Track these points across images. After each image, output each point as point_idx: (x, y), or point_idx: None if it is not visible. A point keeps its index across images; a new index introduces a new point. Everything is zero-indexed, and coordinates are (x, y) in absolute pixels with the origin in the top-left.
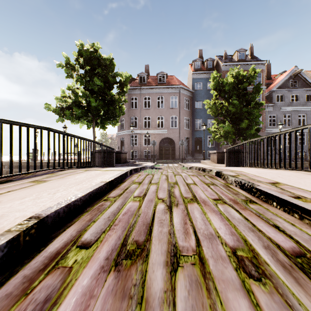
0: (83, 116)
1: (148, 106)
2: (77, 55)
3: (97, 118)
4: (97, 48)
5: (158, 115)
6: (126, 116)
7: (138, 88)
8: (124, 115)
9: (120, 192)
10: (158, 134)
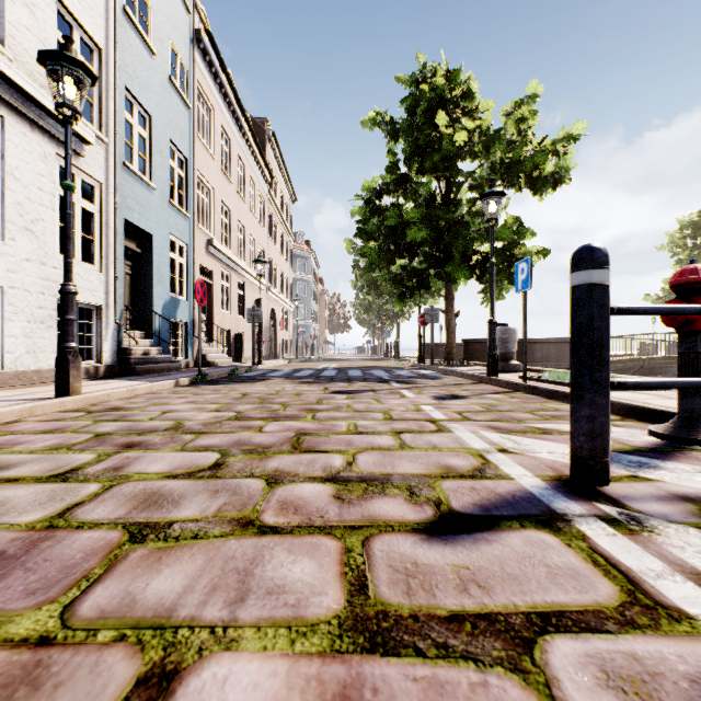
0: None
1: None
2: (679, 231)
3: None
4: None
5: None
6: None
7: None
8: None
9: None
10: None
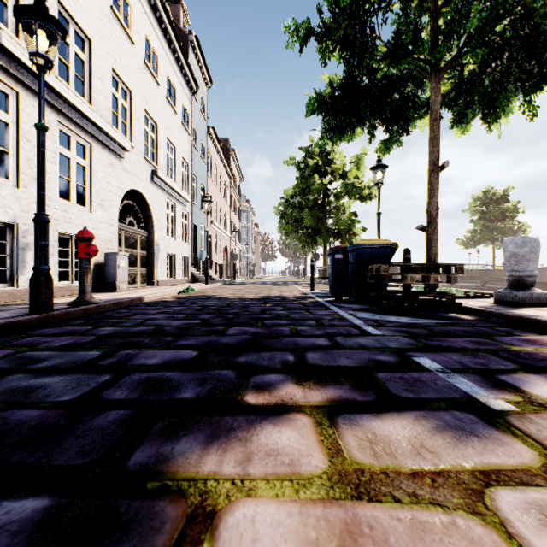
0: (475, 245)
1: None
2: (473, 202)
3: (496, 241)
4: (489, 189)
5: None
6: None
7: None
8: None
9: None
10: None
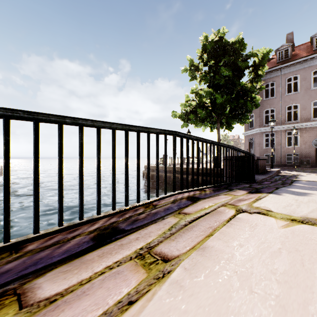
0: (207, 117)
1: (290, 91)
2: (200, 52)
3: (222, 118)
4: (222, 34)
5: (313, 99)
6: (257, 111)
7: (275, 68)
8: (254, 110)
9: None
10: (314, 128)
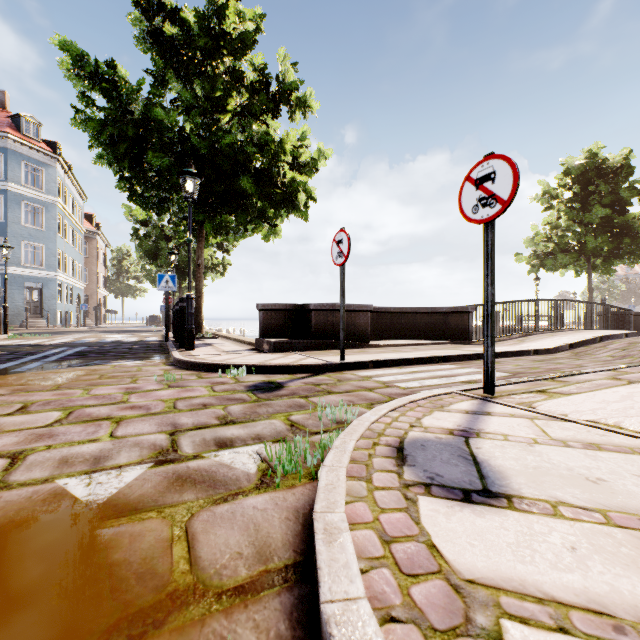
0: (571, 263)
1: None
2: (561, 177)
3: (595, 259)
4: (596, 150)
5: None
6: None
7: None
8: None
9: (632, 338)
10: None
